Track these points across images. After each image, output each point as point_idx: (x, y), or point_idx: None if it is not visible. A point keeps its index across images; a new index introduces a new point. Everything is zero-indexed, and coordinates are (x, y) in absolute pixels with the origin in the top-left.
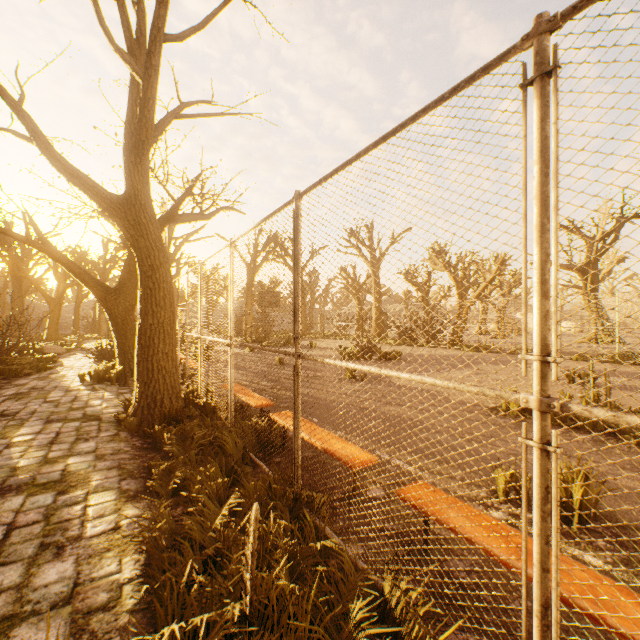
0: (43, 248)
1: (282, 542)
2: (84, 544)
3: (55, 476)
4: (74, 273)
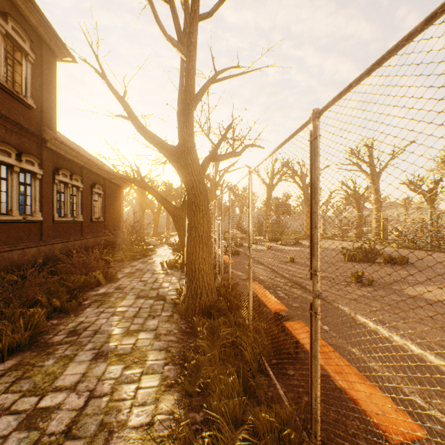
0: (142, 185)
1: None
2: (125, 435)
3: (128, 349)
4: (158, 199)
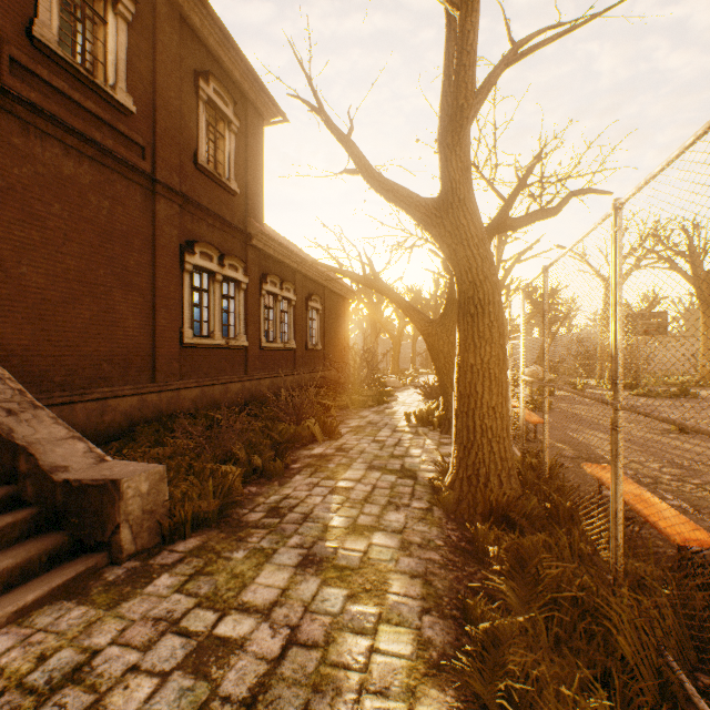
0: (375, 286)
1: None
2: None
3: (354, 559)
4: (400, 308)
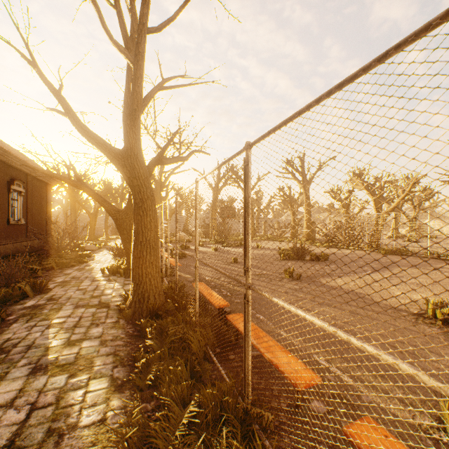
0: (79, 185)
1: None
2: (77, 434)
3: (71, 358)
4: (98, 201)
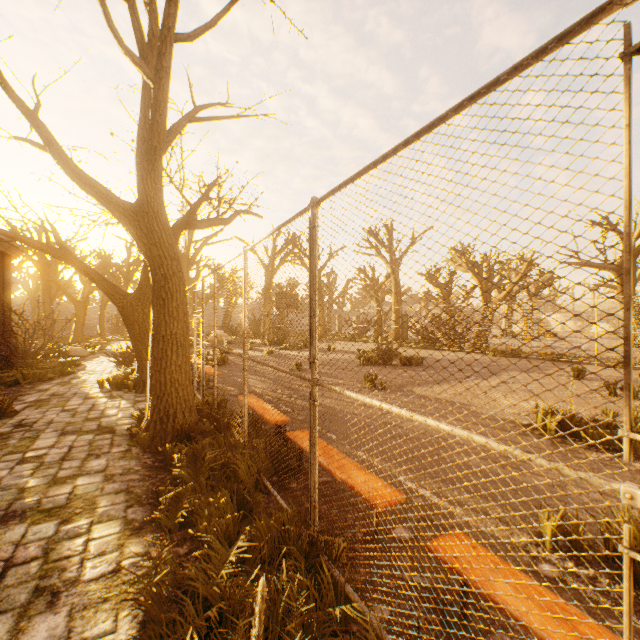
0: (63, 256)
1: (296, 604)
2: (80, 591)
3: (61, 500)
4: (93, 280)
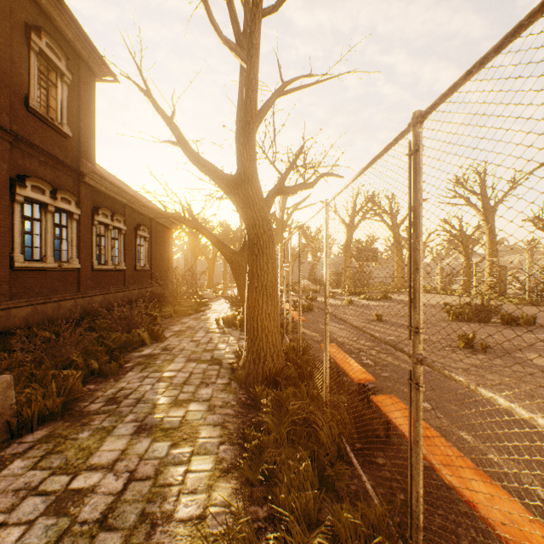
0: (194, 225)
1: None
2: (171, 530)
3: (175, 422)
4: (212, 242)
